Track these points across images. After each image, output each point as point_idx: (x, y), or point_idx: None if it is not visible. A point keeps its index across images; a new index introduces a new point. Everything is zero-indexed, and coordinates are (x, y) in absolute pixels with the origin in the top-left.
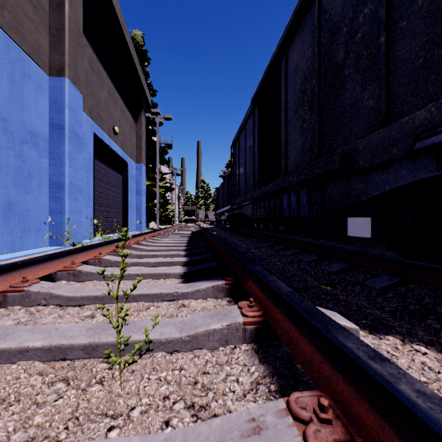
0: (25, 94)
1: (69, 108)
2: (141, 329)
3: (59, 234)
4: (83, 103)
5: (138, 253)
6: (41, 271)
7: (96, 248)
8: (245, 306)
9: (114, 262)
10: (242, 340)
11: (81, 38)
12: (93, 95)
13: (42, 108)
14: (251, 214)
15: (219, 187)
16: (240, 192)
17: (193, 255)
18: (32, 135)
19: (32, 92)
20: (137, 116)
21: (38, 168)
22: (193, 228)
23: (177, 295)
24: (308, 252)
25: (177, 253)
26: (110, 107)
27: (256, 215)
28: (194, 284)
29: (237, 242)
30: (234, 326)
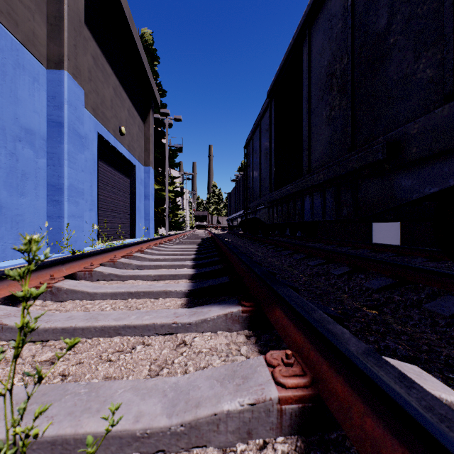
0: (19, 87)
1: (68, 104)
2: (105, 405)
3: (58, 241)
4: (85, 101)
5: (139, 263)
6: (5, 290)
7: (88, 257)
8: (278, 362)
9: (107, 274)
10: (277, 431)
11: (82, 28)
12: (97, 92)
13: (39, 103)
14: (266, 219)
15: (232, 191)
16: (254, 195)
17: (201, 265)
18: (27, 132)
19: (27, 86)
20: (146, 117)
21: (34, 168)
22: (203, 235)
23: (176, 327)
24: (335, 262)
25: (183, 263)
26: (116, 106)
27: (272, 220)
28: (200, 309)
29: (251, 250)
30: (262, 406)
